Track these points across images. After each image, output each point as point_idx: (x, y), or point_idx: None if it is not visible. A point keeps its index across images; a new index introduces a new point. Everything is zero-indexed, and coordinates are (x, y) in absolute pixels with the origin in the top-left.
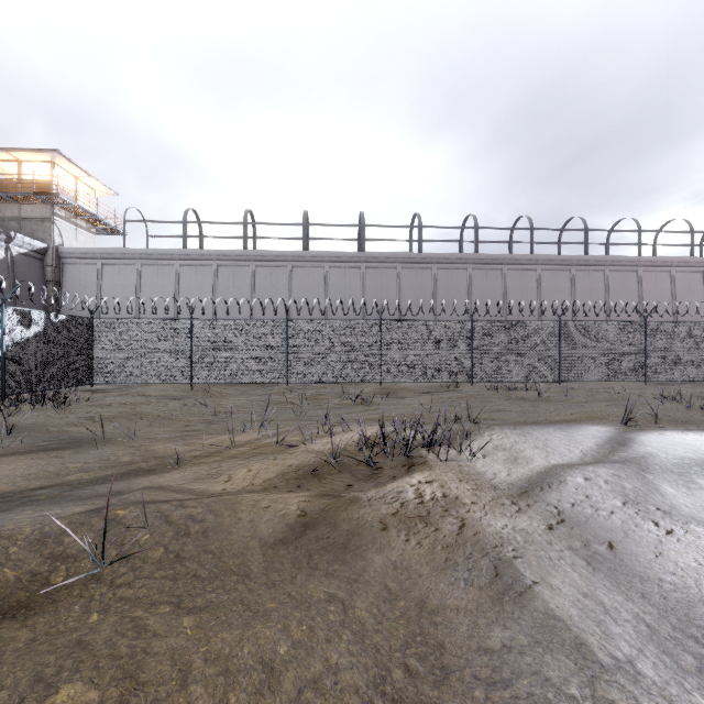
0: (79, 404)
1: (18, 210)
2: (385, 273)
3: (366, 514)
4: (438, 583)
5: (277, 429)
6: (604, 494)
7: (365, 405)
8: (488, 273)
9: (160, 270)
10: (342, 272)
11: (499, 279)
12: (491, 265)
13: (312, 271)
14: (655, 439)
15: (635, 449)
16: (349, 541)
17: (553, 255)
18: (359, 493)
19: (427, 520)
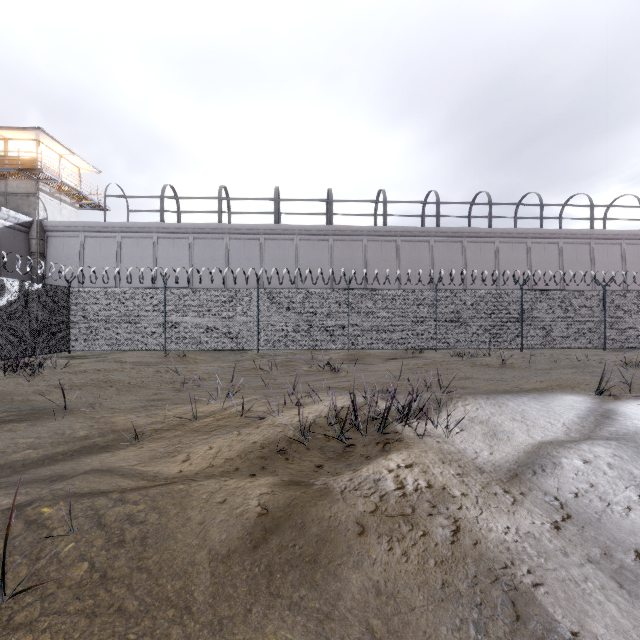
0: (55, 370)
1: (4, 186)
2: (352, 245)
3: (340, 512)
4: (438, 626)
5: (243, 401)
6: (612, 483)
7: (334, 372)
8: (449, 245)
9: (139, 242)
10: (311, 244)
11: (460, 251)
12: (451, 238)
13: (283, 243)
14: (637, 410)
15: (622, 422)
16: (319, 552)
17: (511, 229)
18: (330, 479)
19: (412, 521)
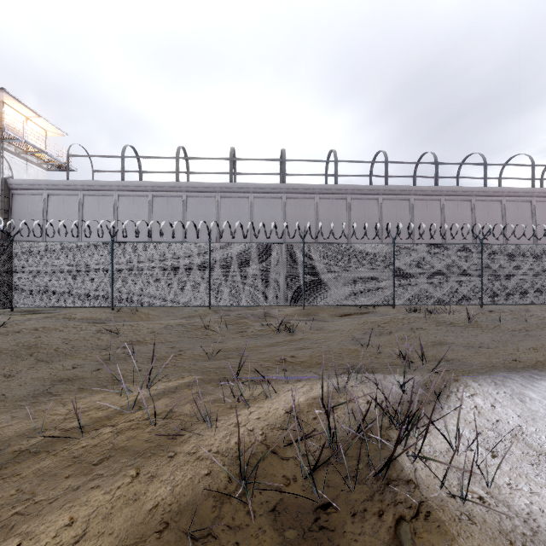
0: None
1: None
2: (304, 203)
3: None
4: None
5: (154, 407)
6: None
7: (288, 331)
8: (397, 203)
9: (100, 200)
10: (265, 202)
11: (407, 209)
12: (399, 196)
13: (238, 201)
14: None
15: None
16: None
17: (456, 187)
18: None
19: None
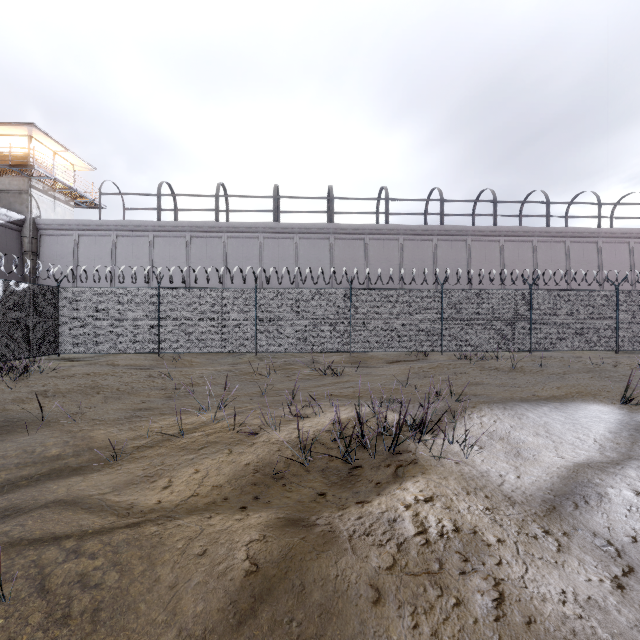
0: (42, 374)
1: None
2: (353, 244)
3: (348, 568)
4: None
5: (235, 414)
6: None
7: (335, 376)
8: (453, 244)
9: (134, 241)
10: (312, 243)
11: (464, 250)
12: (455, 236)
13: (283, 242)
14: None
15: None
16: (323, 632)
17: (516, 227)
18: (334, 515)
19: (441, 582)
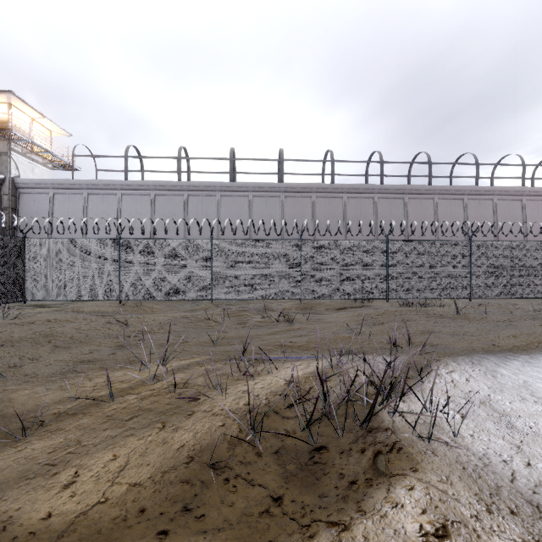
0: (6, 321)
1: None
2: (302, 201)
3: None
4: None
5: (174, 375)
6: None
7: (287, 323)
8: (392, 201)
9: (104, 198)
10: (264, 200)
11: (402, 207)
12: (394, 195)
13: (238, 199)
14: None
15: None
16: None
17: (449, 186)
18: None
19: None
